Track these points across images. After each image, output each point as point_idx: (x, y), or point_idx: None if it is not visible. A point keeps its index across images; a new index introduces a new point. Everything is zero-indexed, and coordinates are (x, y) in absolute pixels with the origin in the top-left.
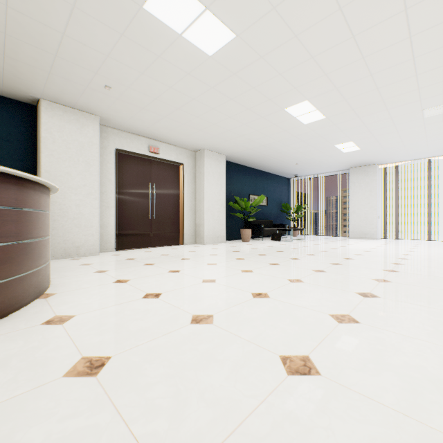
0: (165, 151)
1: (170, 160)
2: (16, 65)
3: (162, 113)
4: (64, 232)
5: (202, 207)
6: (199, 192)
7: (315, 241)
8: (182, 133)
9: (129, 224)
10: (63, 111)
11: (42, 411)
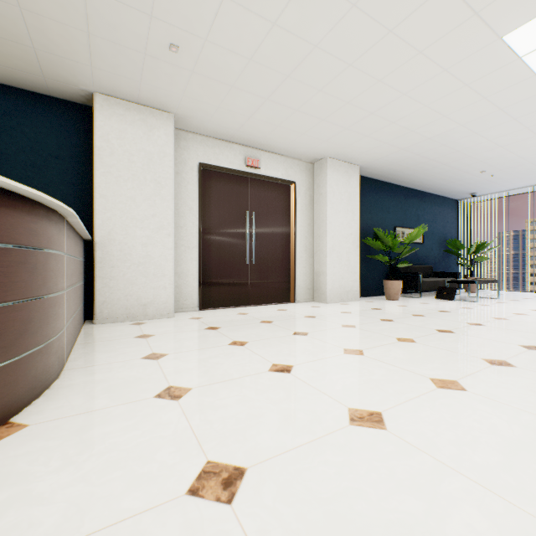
0: (268, 165)
1: (276, 177)
2: (43, 27)
3: (262, 91)
4: (125, 284)
5: (323, 246)
6: (319, 224)
7: (523, 302)
8: (293, 131)
9: (217, 272)
10: (124, 108)
11: None
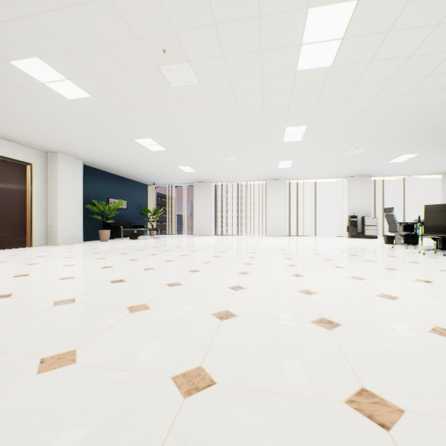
0: (7, 149)
1: (15, 158)
2: None
3: (11, 118)
4: None
5: (56, 209)
6: (52, 194)
7: (167, 238)
8: (32, 136)
9: None
10: None
11: None
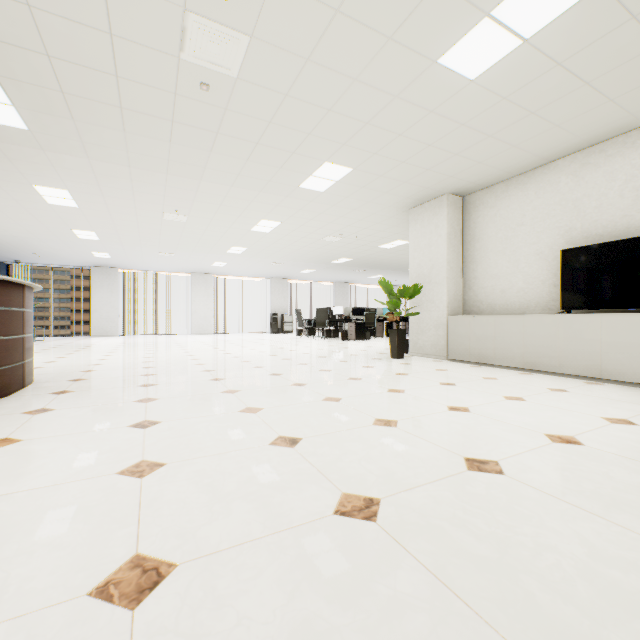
0: None
1: None
2: None
3: None
4: None
5: None
6: None
7: (62, 340)
8: None
9: None
10: None
11: (108, 365)
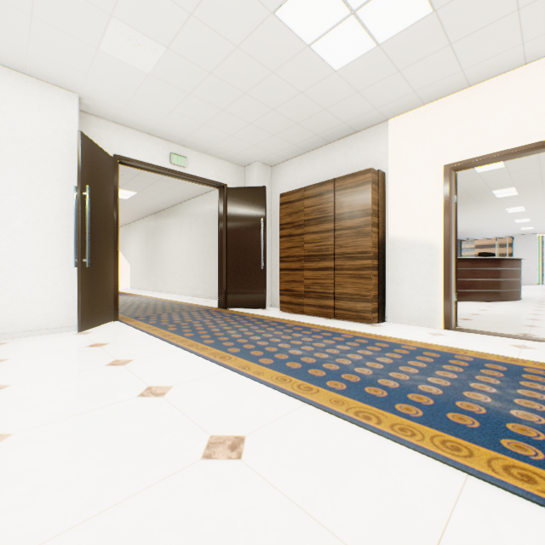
0: None
1: None
2: None
3: None
4: None
5: None
6: None
7: None
8: None
9: None
10: None
11: None
